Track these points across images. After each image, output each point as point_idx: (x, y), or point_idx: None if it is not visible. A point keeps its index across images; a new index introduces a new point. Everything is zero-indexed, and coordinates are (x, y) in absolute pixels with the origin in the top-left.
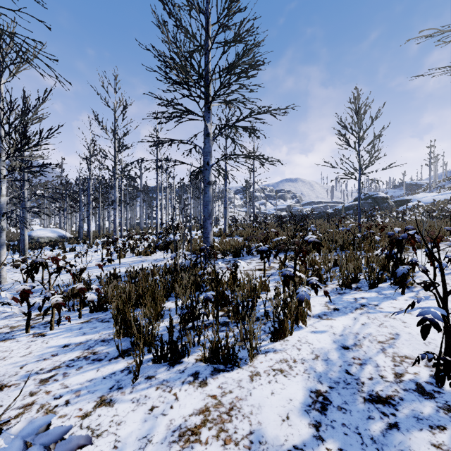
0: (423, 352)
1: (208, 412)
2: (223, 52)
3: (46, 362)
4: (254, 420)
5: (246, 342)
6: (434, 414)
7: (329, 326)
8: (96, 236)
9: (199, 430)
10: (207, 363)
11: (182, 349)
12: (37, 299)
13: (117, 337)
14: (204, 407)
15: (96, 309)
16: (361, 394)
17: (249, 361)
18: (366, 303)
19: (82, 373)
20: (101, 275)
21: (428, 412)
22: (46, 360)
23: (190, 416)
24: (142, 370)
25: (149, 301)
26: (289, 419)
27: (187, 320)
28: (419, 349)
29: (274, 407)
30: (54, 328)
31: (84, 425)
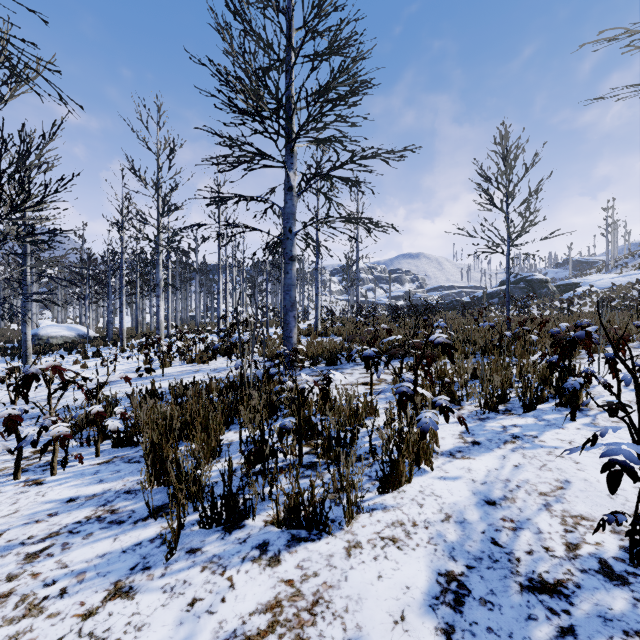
0: (608, 510)
1: (280, 609)
2: (311, 68)
3: (39, 526)
4: (351, 622)
5: (341, 494)
6: (630, 612)
7: (466, 469)
8: (131, 335)
9: (264, 639)
10: (282, 528)
11: (244, 506)
12: (31, 429)
13: (149, 486)
14: (273, 600)
15: (121, 443)
16: (516, 578)
17: (345, 525)
18: (519, 433)
19: (90, 544)
20: (133, 393)
21: (621, 608)
22: (39, 523)
23: (251, 614)
24: (183, 538)
25: (200, 432)
26: (404, 621)
27: (253, 462)
28: (601, 504)
29: (382, 600)
30: (57, 471)
31: (86, 630)
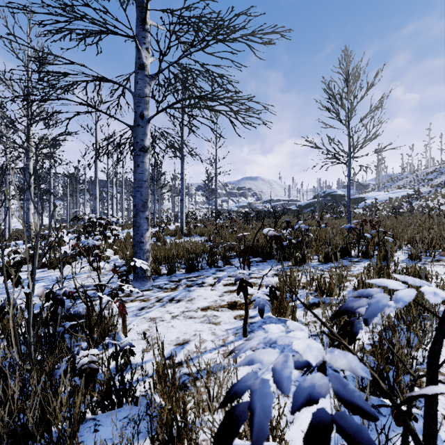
0: None
1: None
2: None
3: None
4: None
5: None
6: None
7: None
8: (16, 236)
9: None
10: None
11: None
12: None
13: None
14: None
15: None
16: None
17: None
18: None
19: None
20: None
21: None
22: None
23: None
24: None
25: None
26: None
27: None
28: None
29: None
30: None
31: None
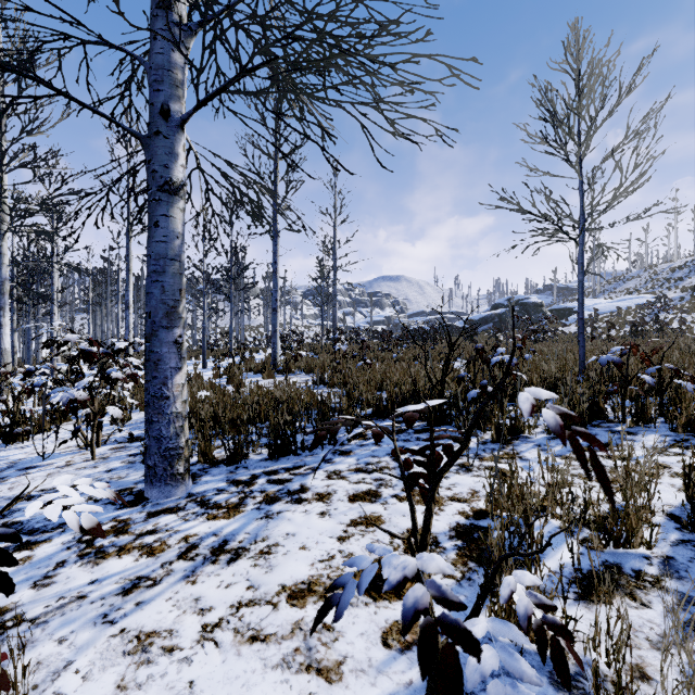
0: None
1: None
2: None
3: None
4: None
5: None
6: None
7: None
8: None
9: None
10: None
11: None
12: None
13: None
14: None
15: None
16: None
17: None
18: None
19: None
20: None
21: None
22: None
23: None
24: None
25: None
26: None
27: None
28: None
29: None
30: None
31: None
